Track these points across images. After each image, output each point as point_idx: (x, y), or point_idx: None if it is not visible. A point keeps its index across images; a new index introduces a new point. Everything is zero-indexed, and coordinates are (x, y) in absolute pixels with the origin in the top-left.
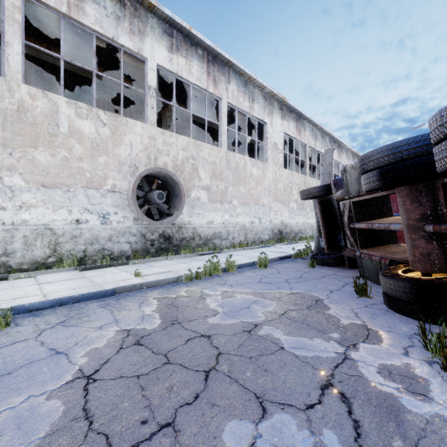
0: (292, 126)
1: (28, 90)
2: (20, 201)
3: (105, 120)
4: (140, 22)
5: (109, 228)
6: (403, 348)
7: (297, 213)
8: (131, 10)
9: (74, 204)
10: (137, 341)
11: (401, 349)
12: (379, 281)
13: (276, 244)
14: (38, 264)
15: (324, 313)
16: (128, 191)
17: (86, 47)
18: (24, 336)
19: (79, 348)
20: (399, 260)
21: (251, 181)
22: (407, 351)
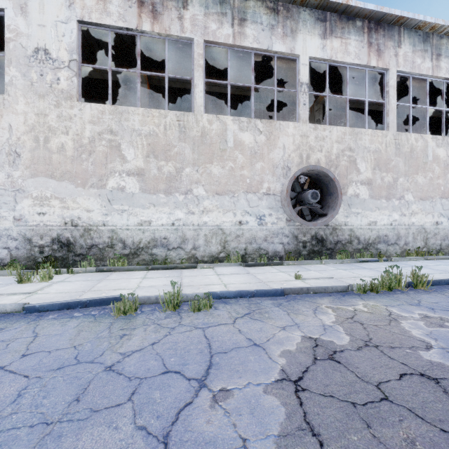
0: None
1: (207, 118)
2: (202, 207)
3: (261, 128)
4: (292, 22)
5: (264, 229)
6: None
7: None
8: (284, 14)
9: (237, 207)
10: (330, 355)
11: None
12: None
13: None
14: (213, 258)
15: None
16: (281, 193)
17: (242, 69)
18: (224, 320)
19: (272, 345)
20: None
21: (435, 166)
22: None
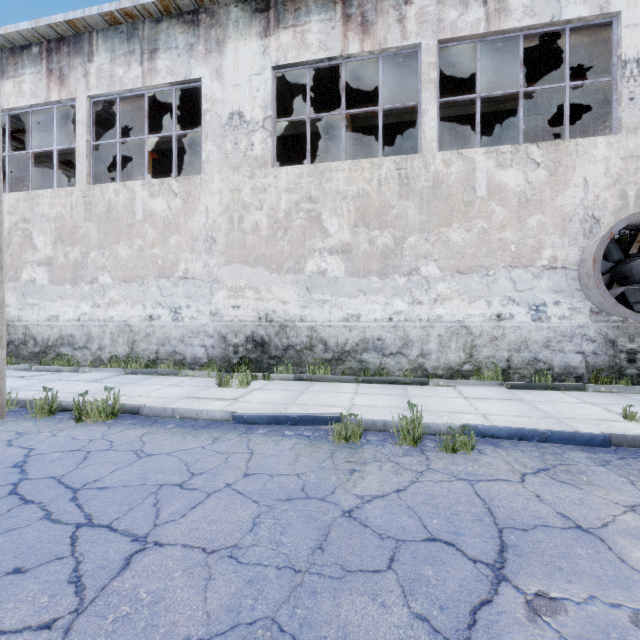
0: None
1: (443, 157)
2: (435, 293)
3: (539, 157)
4: None
5: (544, 328)
6: None
7: None
8: None
9: (493, 292)
10: None
11: None
12: None
13: None
14: (452, 371)
15: None
16: (580, 264)
17: (494, 69)
18: (503, 474)
19: (618, 536)
20: None
21: None
22: None
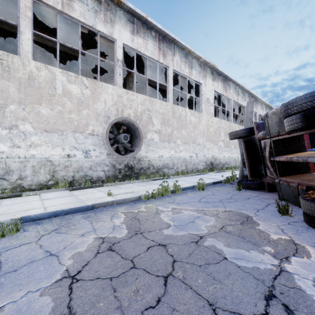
0: (220, 86)
1: (35, 64)
2: (30, 142)
3: (87, 84)
4: (111, 14)
5: (90, 161)
6: None
7: (224, 149)
8: (105, 6)
9: (66, 143)
10: (109, 247)
11: None
12: (296, 203)
13: (208, 173)
14: (42, 185)
15: (255, 228)
16: (103, 134)
17: (75, 35)
18: (28, 240)
19: (67, 251)
20: None
21: (190, 126)
22: None
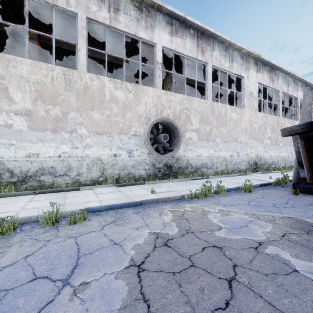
0: (266, 77)
1: (89, 76)
2: (85, 143)
3: (130, 89)
4: (151, 20)
5: (132, 160)
6: None
7: (271, 148)
8: (146, 13)
9: (113, 144)
10: (165, 243)
11: None
12: None
13: (252, 173)
14: (94, 181)
15: None
16: (144, 135)
17: (118, 45)
18: (94, 228)
19: (127, 242)
20: None
21: (231, 123)
22: None
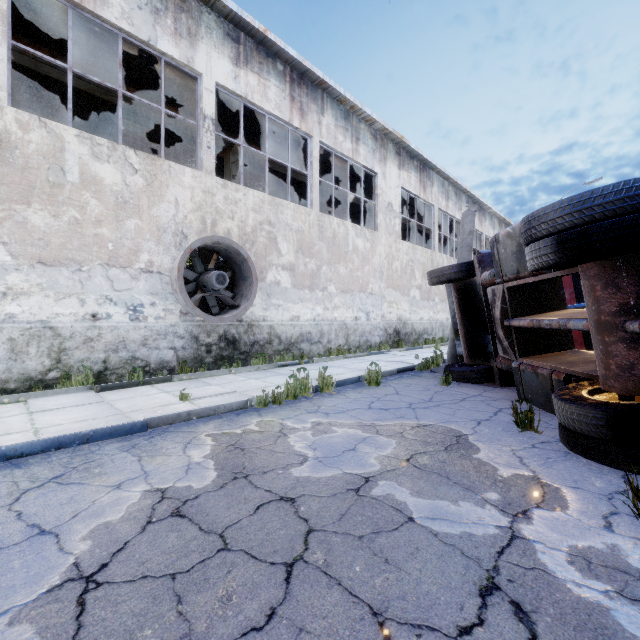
0: (414, 179)
1: (17, 116)
2: (4, 285)
3: (137, 164)
4: (189, 19)
5: (143, 327)
6: (602, 518)
7: (421, 305)
8: (177, 1)
9: (88, 290)
10: (176, 509)
11: (600, 519)
12: (549, 406)
13: (391, 350)
14: (33, 381)
15: (471, 458)
16: (172, 272)
17: (111, 58)
18: None
19: (79, 523)
20: (580, 374)
21: (355, 258)
22: (610, 523)
